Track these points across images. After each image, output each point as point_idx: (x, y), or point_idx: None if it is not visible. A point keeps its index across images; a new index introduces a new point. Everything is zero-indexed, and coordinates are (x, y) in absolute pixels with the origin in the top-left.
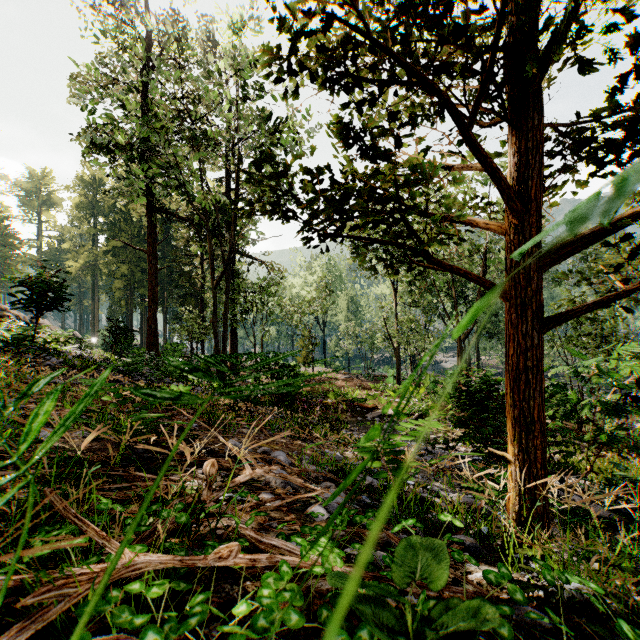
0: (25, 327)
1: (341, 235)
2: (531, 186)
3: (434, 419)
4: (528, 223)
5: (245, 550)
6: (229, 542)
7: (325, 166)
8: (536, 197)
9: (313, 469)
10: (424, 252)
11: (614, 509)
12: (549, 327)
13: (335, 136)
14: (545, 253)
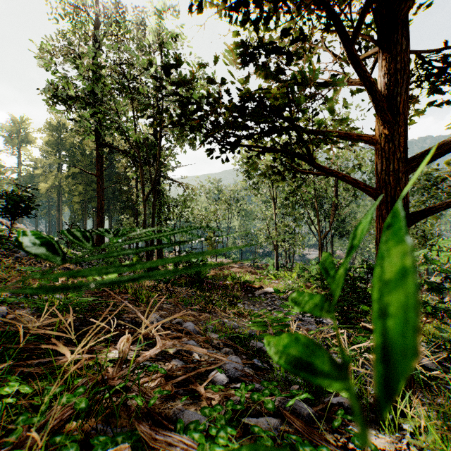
0: (0, 228)
1: (238, 144)
2: (399, 101)
3: None
4: (397, 133)
5: (139, 445)
6: (123, 436)
7: (225, 91)
8: (403, 111)
9: (215, 337)
10: (309, 157)
11: (438, 362)
12: (414, 221)
13: (233, 59)
14: (410, 158)
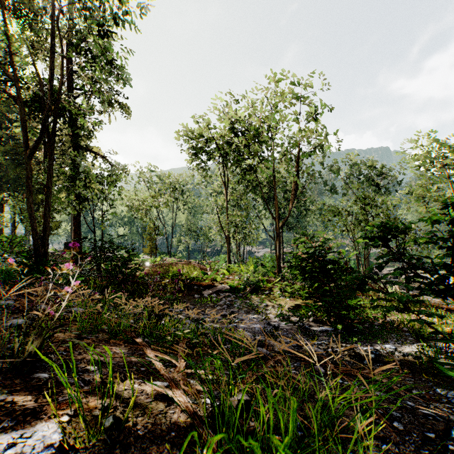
0: None
1: None
2: None
3: (266, 291)
4: None
5: None
6: None
7: None
8: None
9: None
10: None
11: None
12: None
13: None
14: None
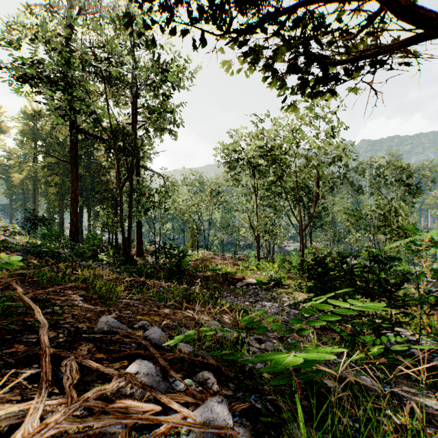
0: None
1: None
2: None
3: (286, 286)
4: None
5: None
6: None
7: None
8: None
9: (189, 351)
10: None
11: None
12: None
13: None
14: None
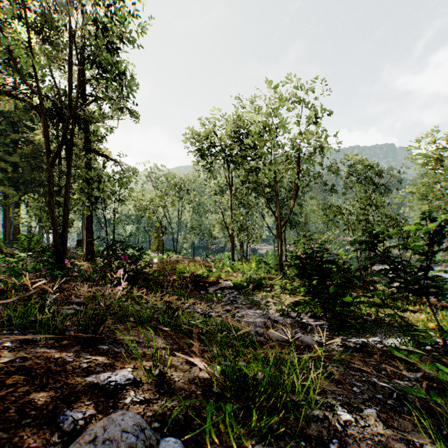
0: None
1: None
2: None
3: (268, 288)
4: None
5: None
6: None
7: None
8: None
9: None
10: None
11: None
12: None
13: None
14: None
